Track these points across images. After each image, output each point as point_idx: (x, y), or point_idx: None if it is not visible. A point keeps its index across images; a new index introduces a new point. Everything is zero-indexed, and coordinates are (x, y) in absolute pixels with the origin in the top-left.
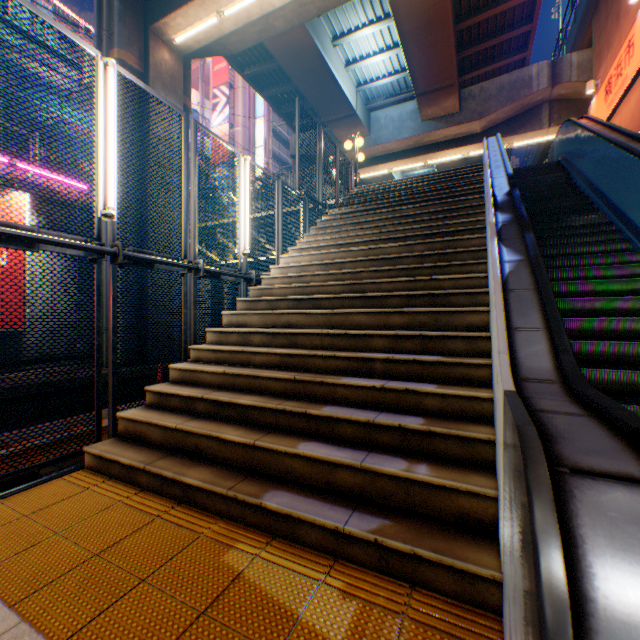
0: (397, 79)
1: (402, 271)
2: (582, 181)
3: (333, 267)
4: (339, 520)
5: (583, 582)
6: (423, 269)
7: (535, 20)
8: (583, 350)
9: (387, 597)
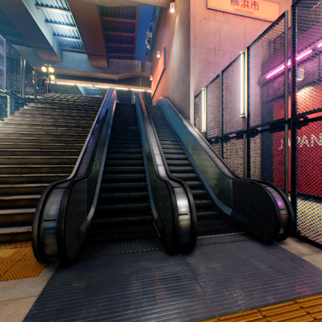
0: (78, 41)
1: (63, 141)
2: (137, 114)
3: (27, 135)
4: (14, 229)
5: (47, 201)
6: (72, 141)
7: (135, 44)
8: (117, 170)
9: (31, 244)
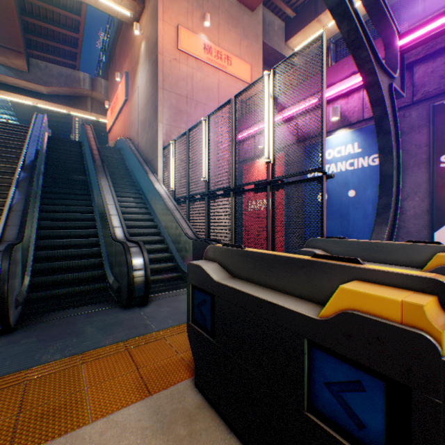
0: None
1: None
2: (86, 158)
3: None
4: None
5: None
6: None
7: (81, 50)
8: (57, 234)
9: None
